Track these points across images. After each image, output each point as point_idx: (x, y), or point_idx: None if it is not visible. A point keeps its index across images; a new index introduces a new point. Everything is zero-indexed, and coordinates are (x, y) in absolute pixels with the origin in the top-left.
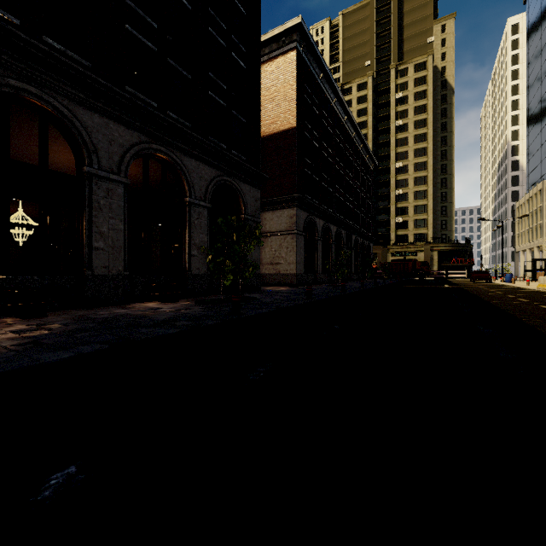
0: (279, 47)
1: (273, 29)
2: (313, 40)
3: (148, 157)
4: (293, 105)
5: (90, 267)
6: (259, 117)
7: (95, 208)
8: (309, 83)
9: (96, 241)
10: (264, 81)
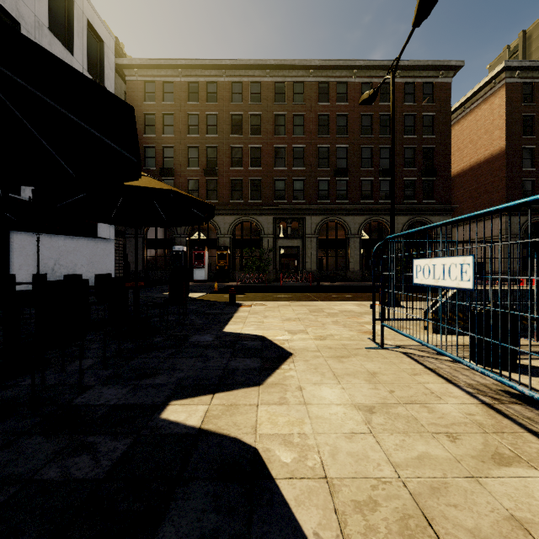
0: (491, 87)
1: (483, 79)
2: (531, 61)
3: (370, 223)
4: (502, 132)
5: (348, 268)
6: (450, 168)
7: (350, 248)
8: (532, 96)
9: (350, 260)
10: (480, 118)
